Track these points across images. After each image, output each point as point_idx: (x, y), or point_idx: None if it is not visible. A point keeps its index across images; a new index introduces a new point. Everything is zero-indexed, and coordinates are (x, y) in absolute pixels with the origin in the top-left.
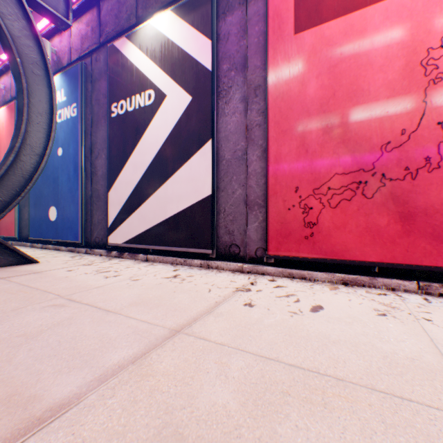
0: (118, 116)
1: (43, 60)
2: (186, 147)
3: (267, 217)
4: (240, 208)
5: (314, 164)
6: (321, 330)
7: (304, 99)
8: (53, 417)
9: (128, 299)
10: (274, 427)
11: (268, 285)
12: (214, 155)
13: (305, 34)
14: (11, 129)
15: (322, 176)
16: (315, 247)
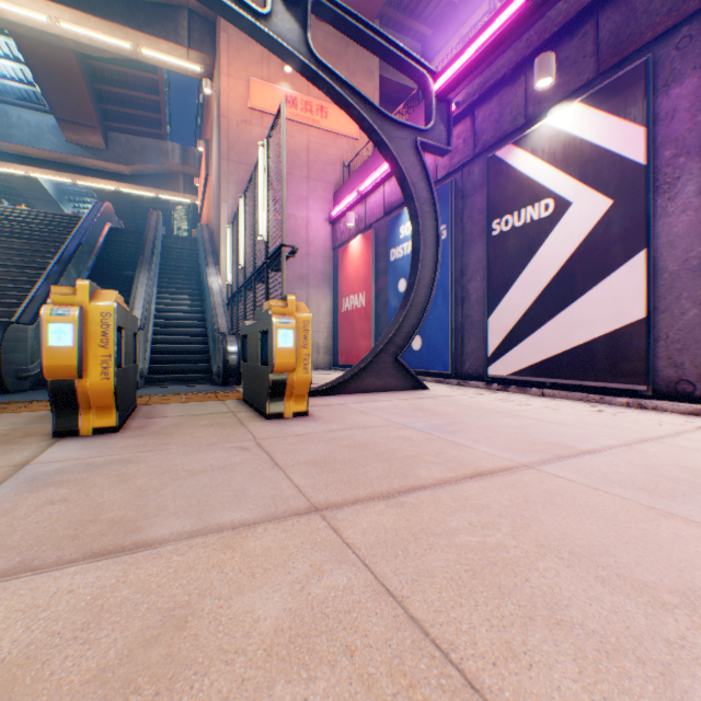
0: (500, 234)
1: (430, 197)
2: (602, 262)
3: None
4: (693, 334)
5: None
6: None
7: None
8: (595, 452)
9: (568, 420)
10: None
11: None
12: (647, 268)
13: None
14: (366, 258)
15: None
16: None
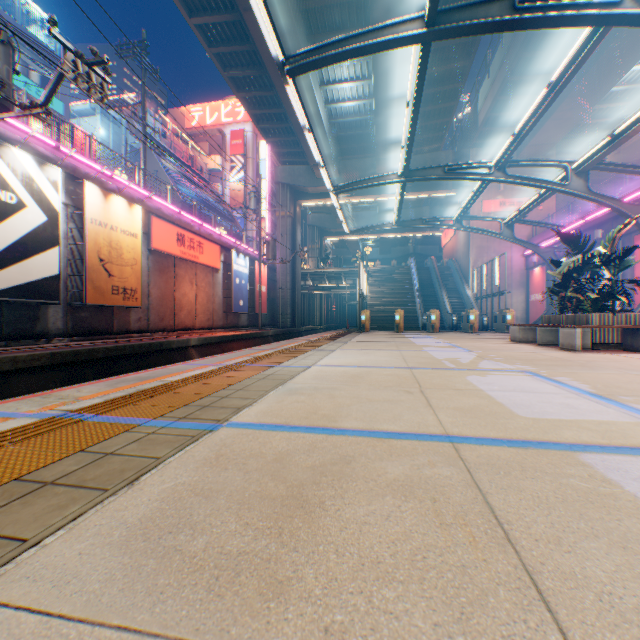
0: None
1: None
2: None
3: None
4: None
5: None
6: None
7: None
8: None
9: None
10: None
11: None
12: None
13: None
14: (541, 278)
15: None
16: None
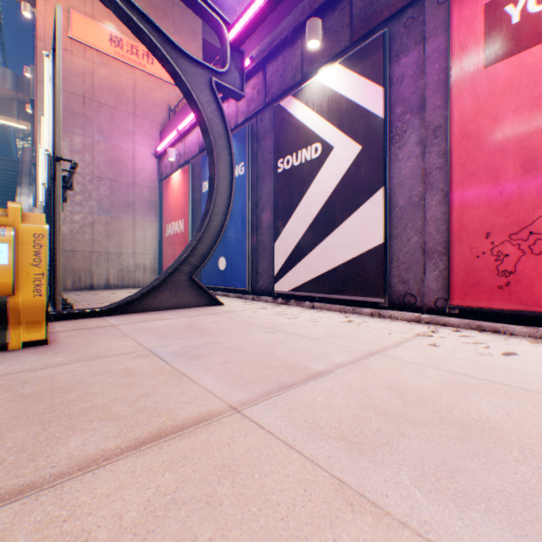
0: (284, 171)
1: (225, 133)
2: (354, 197)
3: (449, 265)
4: (416, 256)
5: (510, 207)
6: (510, 366)
7: (497, 137)
8: (323, 374)
9: (320, 333)
10: (464, 396)
11: (452, 334)
12: (385, 203)
13: (498, 67)
14: (185, 189)
15: (520, 219)
16: (512, 298)
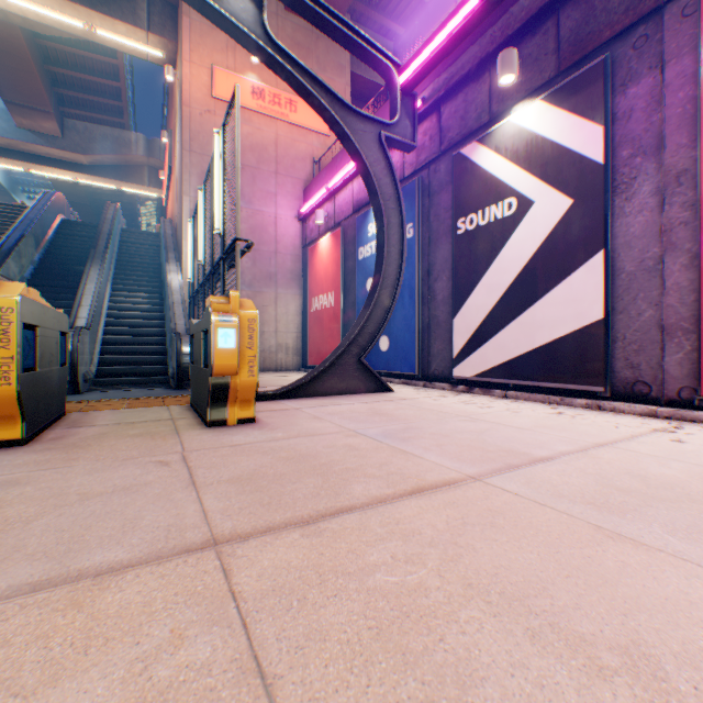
0: (465, 233)
1: (395, 193)
2: (563, 262)
3: (699, 345)
4: (649, 335)
5: None
6: None
7: None
8: (548, 459)
9: (526, 423)
10: None
11: (702, 431)
12: (606, 268)
13: None
14: (335, 257)
15: None
16: None
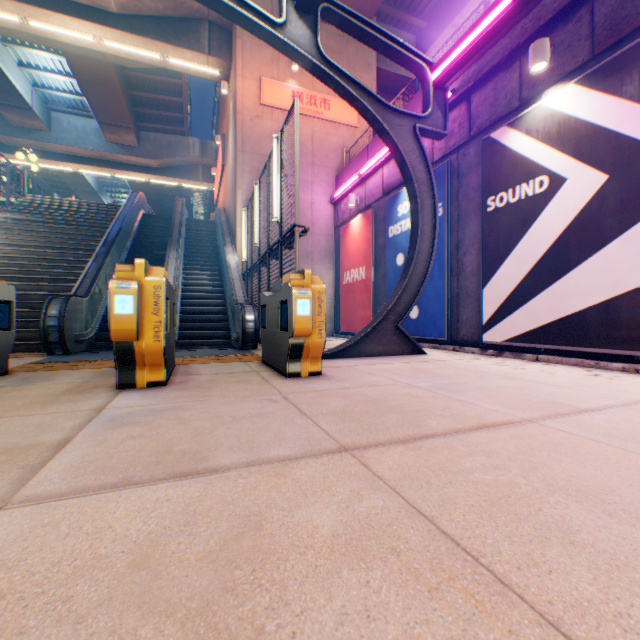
0: (495, 210)
1: (427, 178)
2: (597, 234)
3: None
4: None
5: None
6: None
7: None
8: (593, 410)
9: (564, 382)
10: None
11: None
12: None
13: None
14: (366, 235)
15: None
16: None
